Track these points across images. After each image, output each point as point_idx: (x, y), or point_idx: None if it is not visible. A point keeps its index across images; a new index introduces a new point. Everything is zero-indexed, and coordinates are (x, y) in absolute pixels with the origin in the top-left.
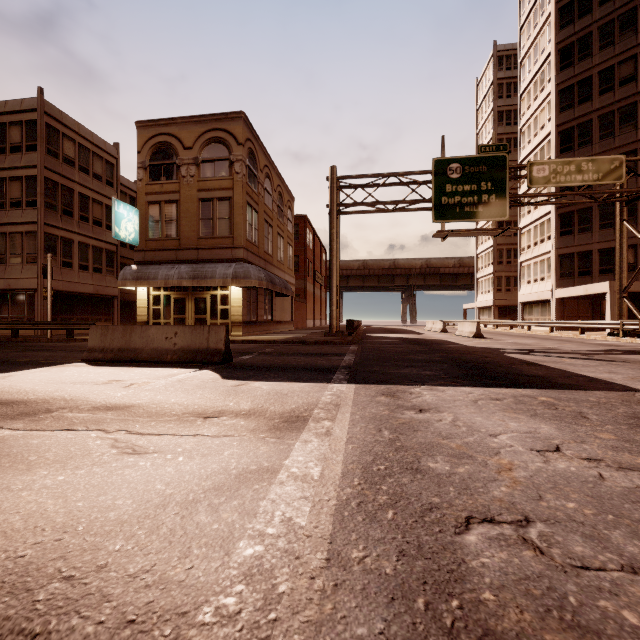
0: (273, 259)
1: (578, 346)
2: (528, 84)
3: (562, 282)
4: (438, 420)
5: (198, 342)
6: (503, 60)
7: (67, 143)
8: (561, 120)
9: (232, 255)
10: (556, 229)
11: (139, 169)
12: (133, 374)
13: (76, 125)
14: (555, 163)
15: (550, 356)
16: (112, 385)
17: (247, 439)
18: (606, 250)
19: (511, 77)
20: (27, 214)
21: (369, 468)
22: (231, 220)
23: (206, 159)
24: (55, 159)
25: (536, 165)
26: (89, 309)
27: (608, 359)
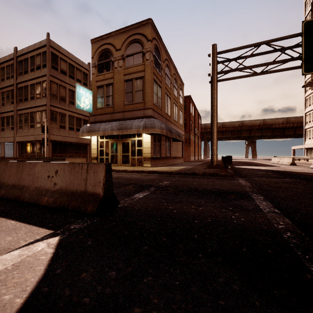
0: (171, 118)
1: None
2: None
3: None
4: None
5: (76, 183)
6: None
7: (62, 62)
8: None
9: (144, 114)
10: None
11: (92, 67)
12: None
13: (67, 53)
14: None
15: None
16: None
17: None
18: None
19: None
20: (42, 101)
21: None
22: (143, 91)
23: (128, 54)
24: (56, 71)
25: None
26: (74, 150)
27: None
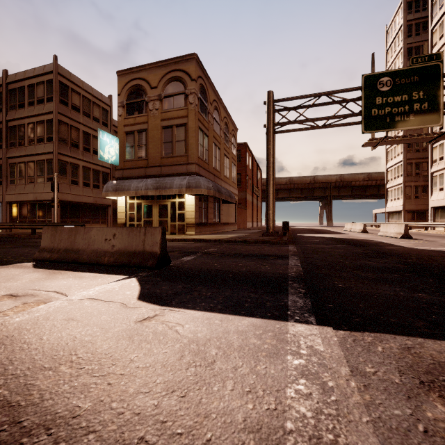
0: (220, 174)
1: None
2: (440, 17)
3: None
4: None
5: (134, 244)
6: (412, 4)
7: (74, 95)
8: None
9: (187, 170)
10: None
11: (119, 107)
12: (48, 283)
13: (81, 82)
14: None
15: None
16: None
17: None
18: None
19: (420, 18)
20: (47, 147)
21: None
22: (186, 142)
23: (167, 95)
24: (66, 107)
25: None
26: (90, 214)
27: None
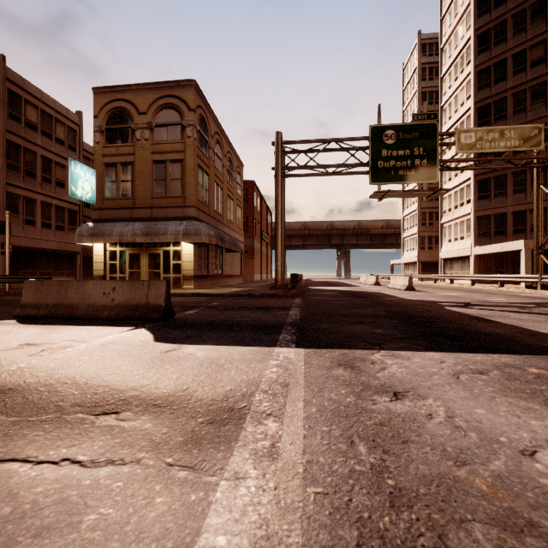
0: (223, 218)
1: (507, 299)
2: (449, 67)
3: (480, 241)
4: (427, 415)
5: (137, 298)
6: (426, 47)
7: (29, 109)
8: (479, 97)
9: (184, 213)
10: (475, 194)
11: (96, 132)
12: (56, 335)
13: (38, 92)
14: (481, 131)
15: (491, 310)
16: (18, 352)
17: (140, 472)
18: (519, 212)
19: (433, 62)
20: None
21: None
22: (183, 181)
23: (159, 124)
24: (17, 123)
25: (464, 132)
26: (52, 264)
27: None
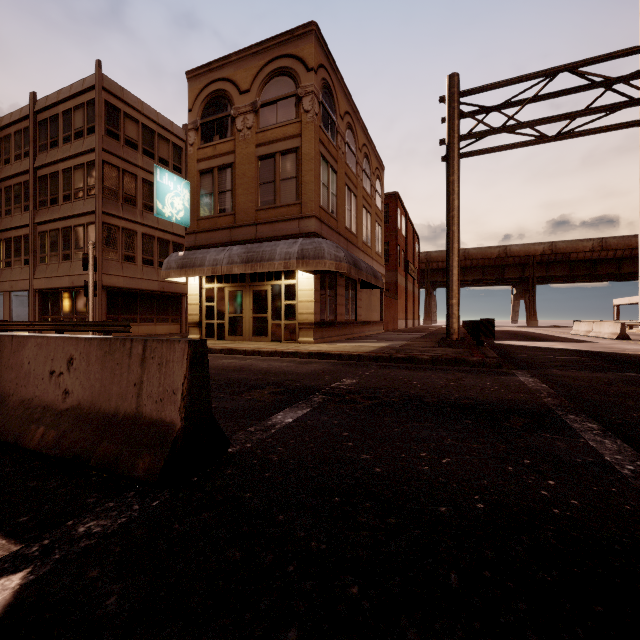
0: (357, 240)
1: None
2: None
3: None
4: None
5: (115, 392)
6: None
7: (129, 124)
8: None
9: (299, 228)
10: None
11: (190, 131)
12: None
13: (139, 103)
14: None
15: None
16: None
17: None
18: None
19: None
20: (88, 204)
21: None
22: (298, 180)
23: (266, 101)
24: (116, 141)
25: None
26: (154, 308)
27: None
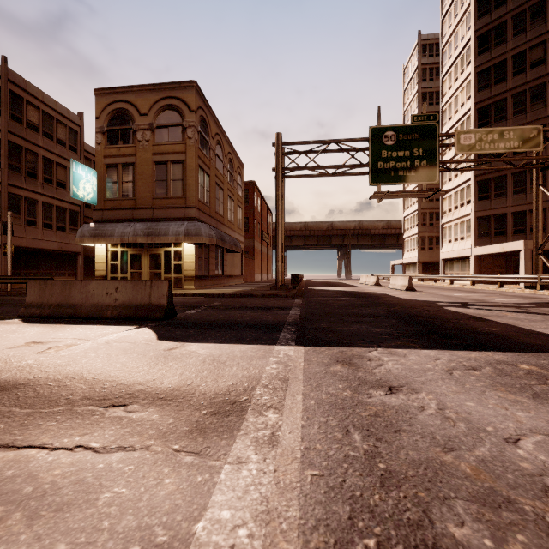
0: (224, 219)
1: (505, 299)
2: (449, 68)
3: (480, 241)
4: (419, 408)
5: (140, 297)
6: (426, 48)
7: (31, 110)
8: (479, 98)
9: (185, 214)
10: (475, 194)
11: (97, 133)
12: (61, 333)
13: (40, 93)
14: (480, 132)
15: (488, 309)
16: (25, 349)
17: (149, 457)
18: (519, 213)
19: (433, 63)
20: None
21: (348, 548)
22: (184, 182)
23: (160, 125)
24: (19, 124)
25: (463, 134)
26: (53, 264)
27: (546, 313)
